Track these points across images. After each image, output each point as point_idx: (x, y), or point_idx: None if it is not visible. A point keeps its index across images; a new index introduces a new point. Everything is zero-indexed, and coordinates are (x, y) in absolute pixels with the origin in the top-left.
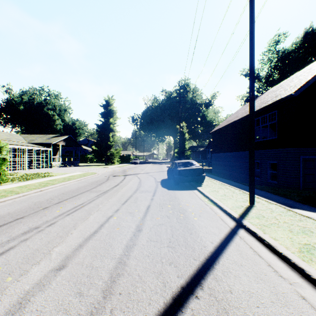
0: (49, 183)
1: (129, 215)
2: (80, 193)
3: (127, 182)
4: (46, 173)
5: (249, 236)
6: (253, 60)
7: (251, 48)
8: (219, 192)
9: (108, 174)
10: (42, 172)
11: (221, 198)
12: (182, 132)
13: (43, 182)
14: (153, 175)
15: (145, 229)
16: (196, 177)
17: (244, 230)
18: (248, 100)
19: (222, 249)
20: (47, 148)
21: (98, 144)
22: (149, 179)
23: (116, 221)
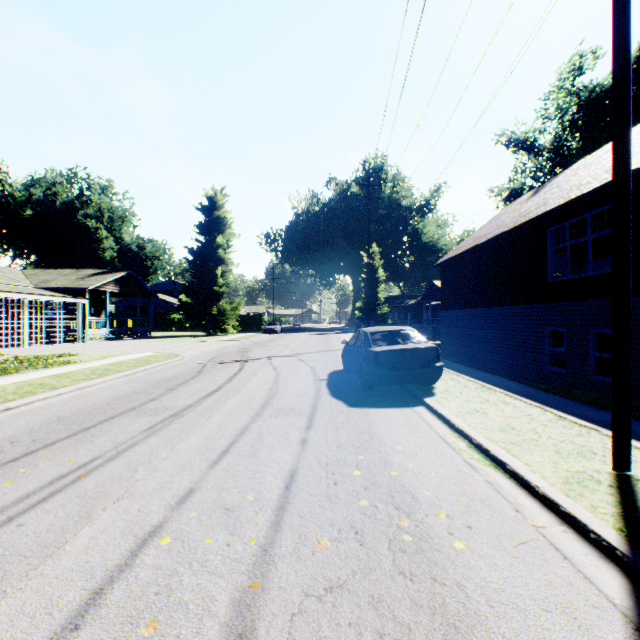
0: (44, 386)
1: (219, 524)
2: (106, 419)
3: (244, 381)
4: (64, 354)
5: None
6: (625, 10)
7: None
8: (491, 417)
9: (206, 357)
10: (58, 352)
11: (511, 442)
12: (372, 266)
13: (32, 383)
14: (310, 361)
15: (269, 633)
16: (419, 370)
17: None
18: (513, 198)
19: None
20: (77, 299)
21: (193, 291)
22: (299, 372)
23: (162, 564)
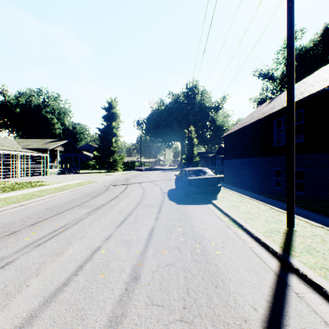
0: (35, 195)
1: (123, 246)
2: (67, 209)
3: (128, 193)
4: (39, 181)
5: (310, 291)
6: (292, 35)
7: (289, 17)
8: (241, 208)
9: (108, 182)
10: (35, 180)
11: (247, 217)
12: (191, 137)
13: (29, 194)
14: (159, 184)
15: (145, 276)
16: (210, 187)
17: (297, 277)
18: (261, 103)
19: (278, 328)
20: (43, 154)
21: (100, 149)
22: (154, 189)
23: (103, 258)
